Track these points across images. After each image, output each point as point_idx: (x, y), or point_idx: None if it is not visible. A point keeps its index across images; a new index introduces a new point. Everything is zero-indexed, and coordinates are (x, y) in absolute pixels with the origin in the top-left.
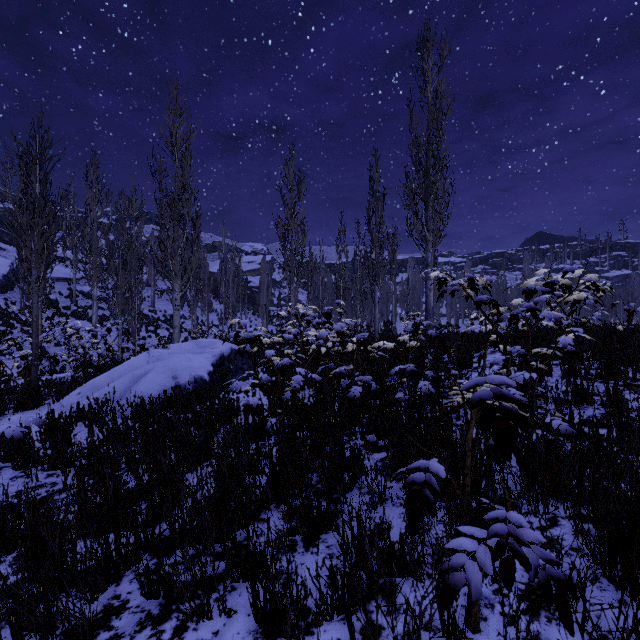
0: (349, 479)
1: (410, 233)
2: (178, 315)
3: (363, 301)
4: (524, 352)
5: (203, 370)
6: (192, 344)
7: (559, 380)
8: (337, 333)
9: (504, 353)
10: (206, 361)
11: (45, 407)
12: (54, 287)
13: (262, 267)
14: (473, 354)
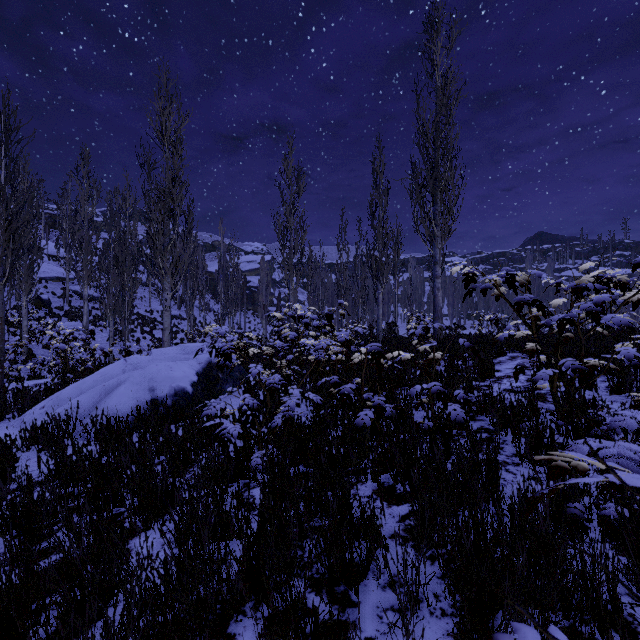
0: (362, 563)
1: (417, 228)
2: (168, 316)
3: (365, 301)
4: (581, 366)
5: (186, 380)
6: (177, 349)
7: (607, 396)
8: (341, 342)
9: (547, 366)
10: (190, 370)
11: (4, 423)
12: (47, 287)
13: (261, 266)
14: (492, 361)
